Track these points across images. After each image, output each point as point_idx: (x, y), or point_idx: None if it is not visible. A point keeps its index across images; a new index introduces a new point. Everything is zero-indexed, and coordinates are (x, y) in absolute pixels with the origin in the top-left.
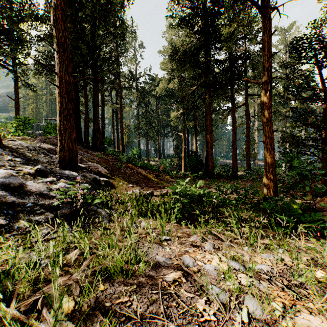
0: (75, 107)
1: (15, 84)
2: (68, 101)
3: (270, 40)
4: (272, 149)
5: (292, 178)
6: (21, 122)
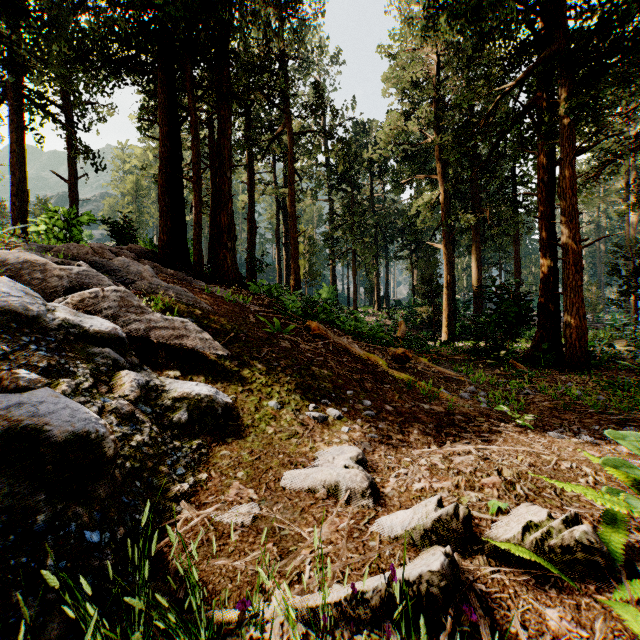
0: (165, 164)
1: (68, 147)
2: None
3: None
4: None
5: None
6: (59, 221)
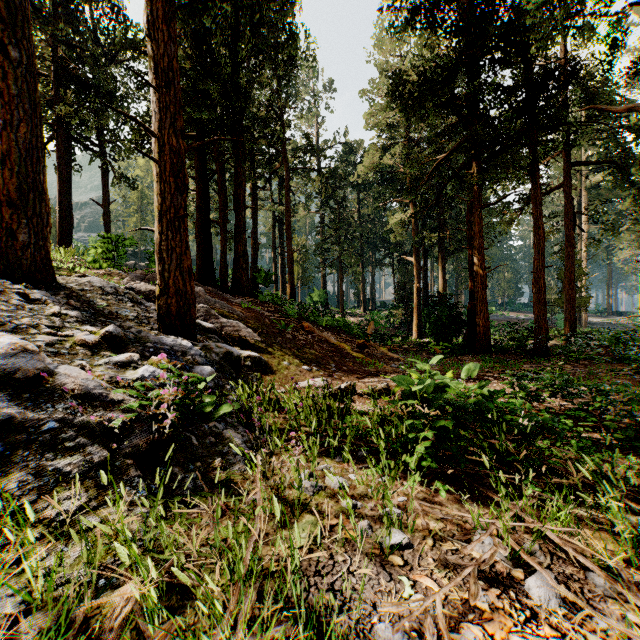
0: (201, 211)
1: (103, 178)
2: (175, 190)
3: None
4: None
5: None
6: (110, 245)
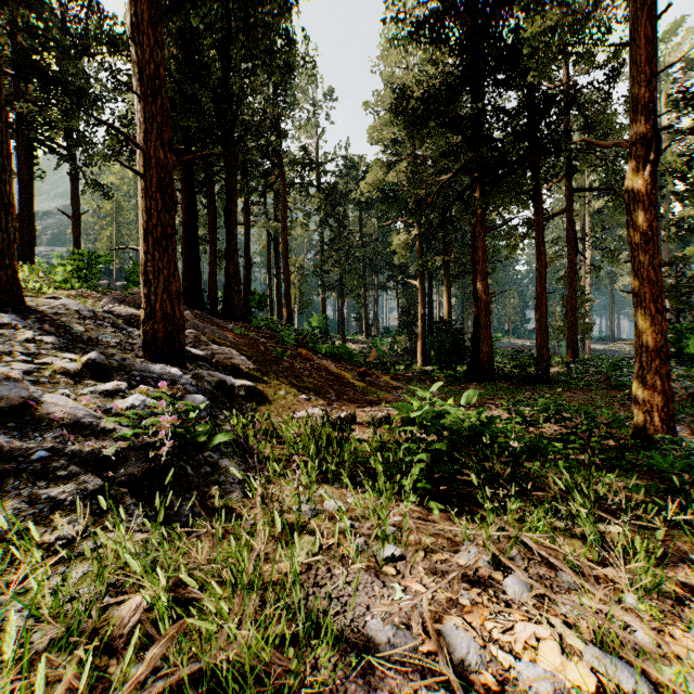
0: (188, 227)
1: (72, 185)
2: (163, 207)
3: (652, 34)
4: (658, 311)
5: (693, 384)
6: (81, 262)
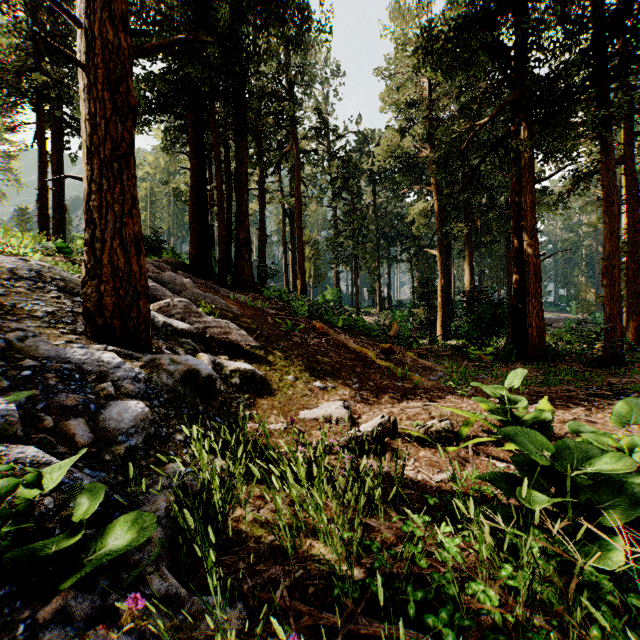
0: (195, 192)
1: None
2: (112, 113)
3: None
4: None
5: None
6: None
